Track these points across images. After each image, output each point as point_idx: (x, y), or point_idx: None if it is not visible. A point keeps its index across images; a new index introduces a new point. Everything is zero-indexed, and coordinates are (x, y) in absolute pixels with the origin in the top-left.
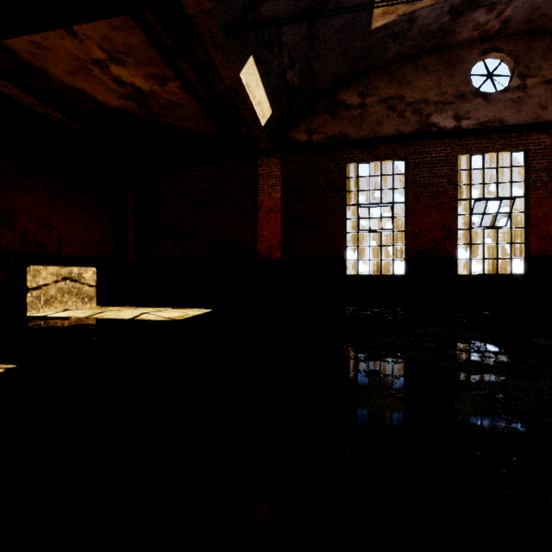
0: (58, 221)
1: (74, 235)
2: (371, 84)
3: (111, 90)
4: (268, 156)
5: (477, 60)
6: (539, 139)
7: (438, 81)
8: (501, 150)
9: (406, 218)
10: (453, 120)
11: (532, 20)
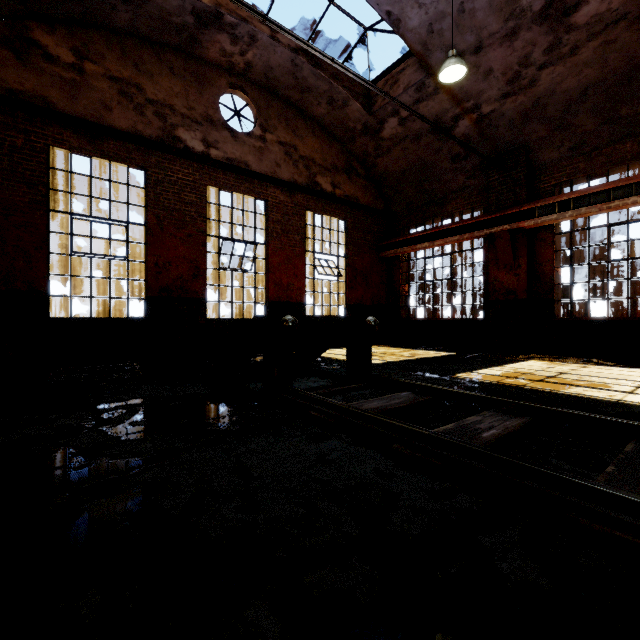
0: None
1: None
2: (93, 45)
3: None
4: None
5: (226, 90)
6: (276, 193)
7: (186, 91)
8: (247, 193)
9: (147, 246)
10: (202, 143)
11: (270, 78)
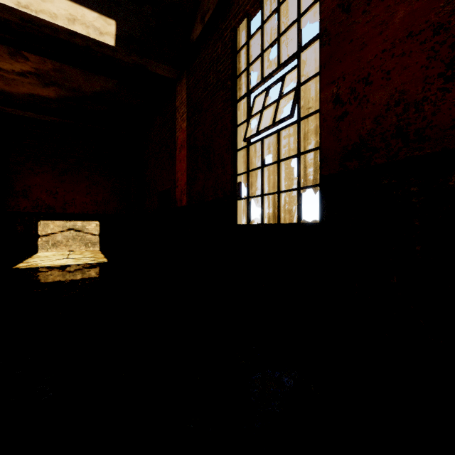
0: (64, 190)
1: (78, 198)
2: None
3: (32, 84)
4: (180, 81)
5: None
6: None
7: None
8: None
9: (319, 73)
10: None
11: None
